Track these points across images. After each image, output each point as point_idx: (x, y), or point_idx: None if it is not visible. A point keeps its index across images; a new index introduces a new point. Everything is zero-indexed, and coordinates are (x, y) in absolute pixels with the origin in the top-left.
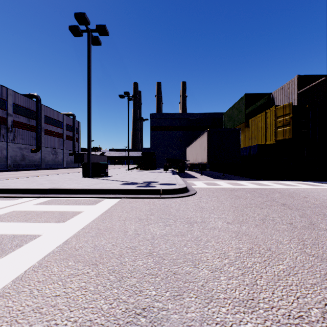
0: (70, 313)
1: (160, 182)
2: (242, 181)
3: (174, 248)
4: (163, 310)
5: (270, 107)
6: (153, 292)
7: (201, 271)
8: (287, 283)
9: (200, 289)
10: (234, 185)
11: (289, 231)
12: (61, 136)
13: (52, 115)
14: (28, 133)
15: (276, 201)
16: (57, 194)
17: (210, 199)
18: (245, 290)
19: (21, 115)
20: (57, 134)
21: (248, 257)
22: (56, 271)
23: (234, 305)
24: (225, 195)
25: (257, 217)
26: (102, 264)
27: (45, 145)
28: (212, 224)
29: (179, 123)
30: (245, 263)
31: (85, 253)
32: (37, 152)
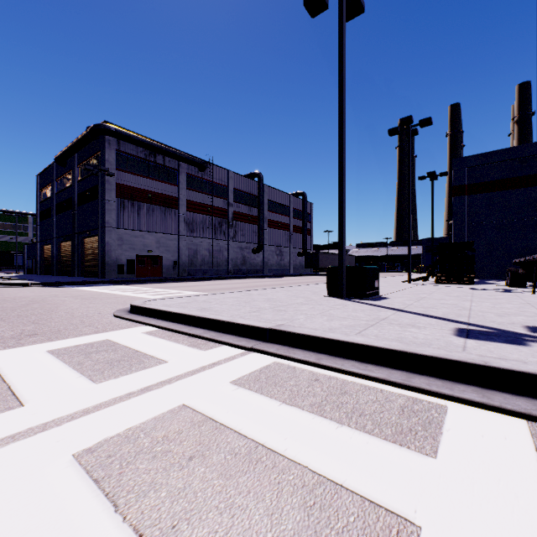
0: None
1: None
2: None
3: None
4: None
5: None
6: None
7: None
8: None
9: None
10: None
11: None
12: (287, 227)
13: (277, 198)
14: (249, 227)
15: None
16: (287, 348)
17: None
18: None
19: (241, 203)
20: (283, 225)
21: None
22: None
23: None
24: None
25: None
26: None
27: (268, 242)
28: None
29: None
30: None
31: None
32: (258, 253)
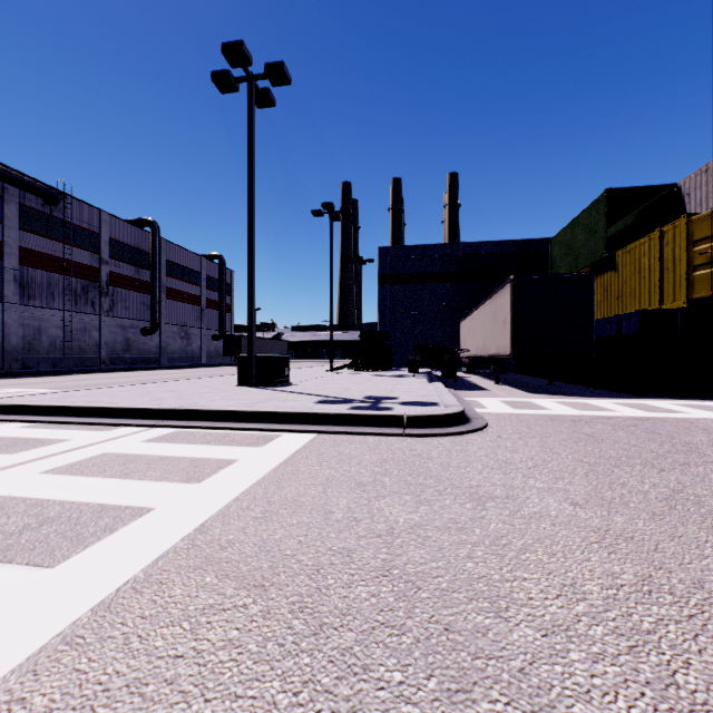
0: (205, 707)
1: (401, 399)
2: (601, 399)
3: (443, 561)
4: None
5: (671, 218)
6: (395, 674)
7: (515, 628)
8: None
9: (515, 680)
10: (581, 408)
11: None
12: (197, 301)
13: (181, 260)
14: (136, 297)
15: (698, 451)
16: (188, 422)
17: (523, 442)
18: (644, 699)
19: (124, 261)
20: (191, 297)
21: (641, 603)
22: (180, 594)
23: None
24: (559, 434)
25: (653, 494)
26: (276, 589)
27: (167, 320)
28: (533, 505)
29: (442, 267)
30: (635, 620)
31: (239, 557)
32: (152, 334)
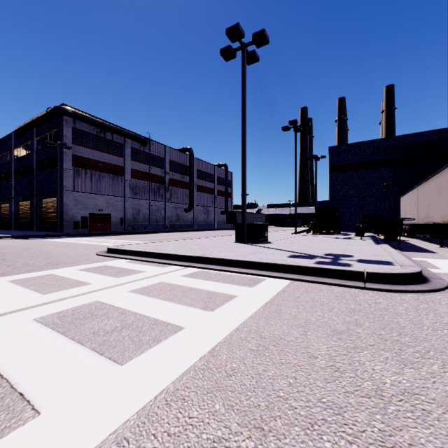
0: None
1: (356, 257)
2: None
3: None
4: None
5: None
6: None
7: None
8: None
9: None
10: None
11: None
12: (212, 191)
13: (204, 168)
14: (182, 191)
15: None
16: (207, 265)
17: None
18: None
19: (176, 172)
20: (209, 189)
21: None
22: (196, 417)
23: None
24: None
25: None
26: (274, 437)
27: (197, 203)
28: None
29: (383, 156)
30: None
31: (240, 388)
32: (189, 211)
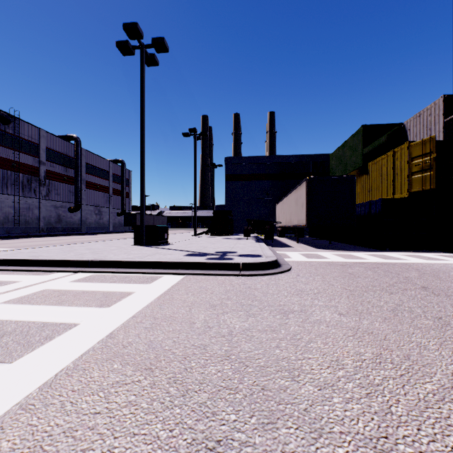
0: (114, 441)
1: (239, 253)
2: (359, 252)
3: (262, 350)
4: (247, 445)
5: (400, 143)
6: (231, 416)
7: (303, 386)
8: (441, 414)
9: (302, 415)
10: (347, 258)
11: (438, 330)
12: (106, 190)
13: (96, 163)
14: (65, 187)
15: (412, 282)
16: (101, 268)
17: (312, 278)
18: (373, 421)
19: (56, 163)
20: (102, 187)
21: (375, 369)
22: (97, 376)
23: (356, 445)
24: (333, 273)
25: (385, 307)
26: (159, 370)
27: (86, 202)
28: (316, 315)
29: (265, 170)
30: (370, 378)
31: (135, 352)
32: (76, 212)
